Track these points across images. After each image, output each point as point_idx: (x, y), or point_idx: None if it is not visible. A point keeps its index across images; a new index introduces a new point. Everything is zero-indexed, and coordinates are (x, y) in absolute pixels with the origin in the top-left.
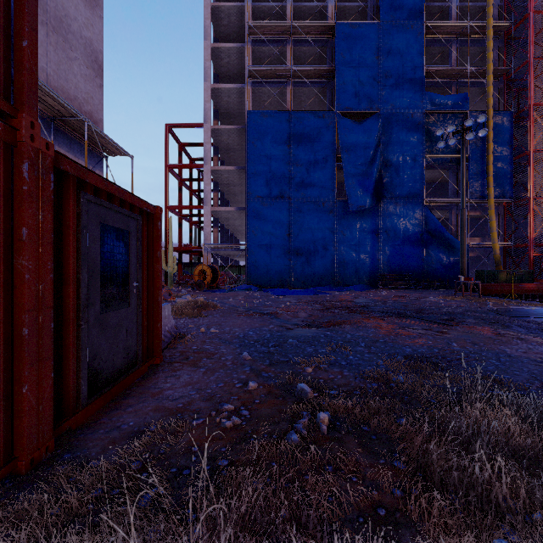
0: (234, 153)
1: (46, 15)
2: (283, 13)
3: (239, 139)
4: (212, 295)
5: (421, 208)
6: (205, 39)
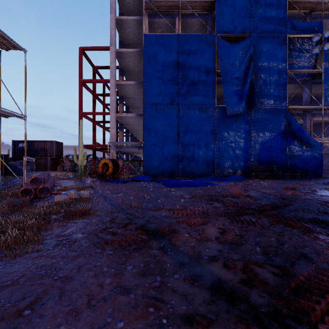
0: (135, 76)
1: None
2: None
3: (139, 62)
4: (107, 187)
5: (284, 113)
6: None
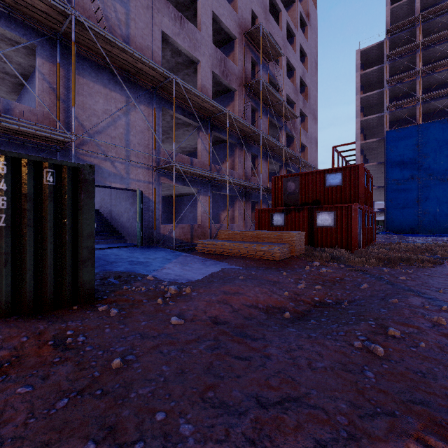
0: (374, 150)
1: (308, 140)
2: (413, 57)
3: (378, 143)
4: None
5: None
6: (356, 95)
